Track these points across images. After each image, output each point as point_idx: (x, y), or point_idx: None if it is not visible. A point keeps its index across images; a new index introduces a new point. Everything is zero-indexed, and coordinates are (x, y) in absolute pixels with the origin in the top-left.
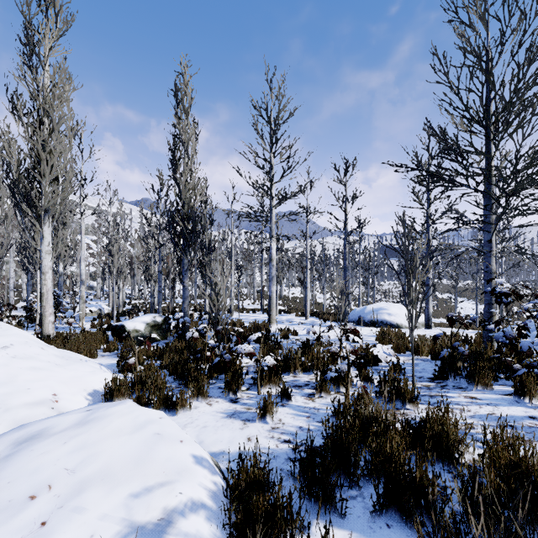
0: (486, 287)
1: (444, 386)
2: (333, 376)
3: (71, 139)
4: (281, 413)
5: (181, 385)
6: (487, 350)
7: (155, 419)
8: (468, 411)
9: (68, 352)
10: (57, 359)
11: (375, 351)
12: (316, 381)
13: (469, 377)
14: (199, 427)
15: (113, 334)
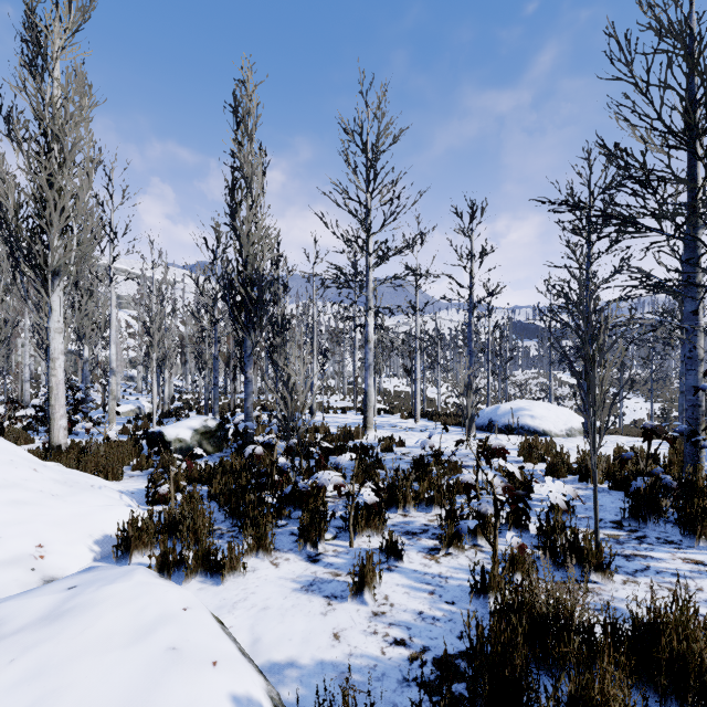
0: (689, 381)
1: (642, 537)
2: (472, 527)
3: (91, 173)
4: (387, 583)
5: (235, 527)
6: (697, 476)
7: (173, 614)
8: (699, 590)
9: (77, 474)
10: (56, 486)
11: (544, 490)
12: (440, 528)
13: (685, 526)
14: (256, 609)
15: (148, 444)
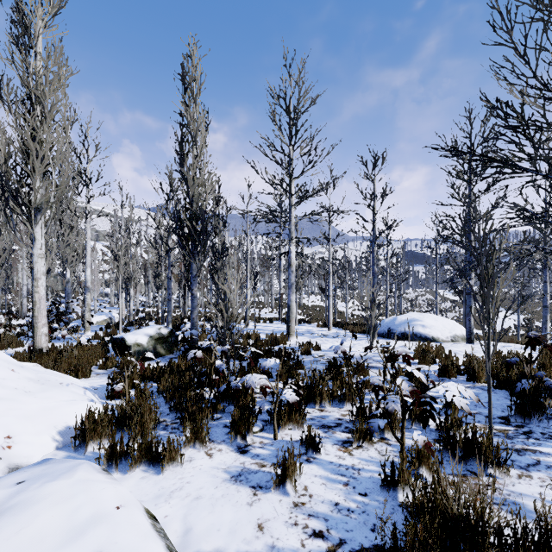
0: None
1: (528, 433)
2: (382, 426)
3: (67, 129)
4: (306, 474)
5: (178, 419)
6: None
7: (106, 513)
8: None
9: (50, 373)
10: (29, 384)
11: (448, 395)
12: (352, 423)
13: None
14: (190, 498)
15: (113, 347)
